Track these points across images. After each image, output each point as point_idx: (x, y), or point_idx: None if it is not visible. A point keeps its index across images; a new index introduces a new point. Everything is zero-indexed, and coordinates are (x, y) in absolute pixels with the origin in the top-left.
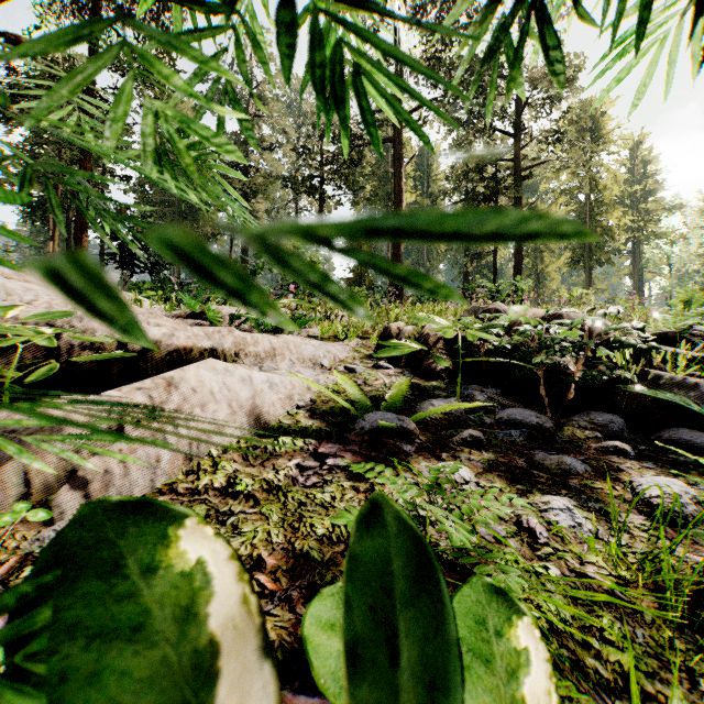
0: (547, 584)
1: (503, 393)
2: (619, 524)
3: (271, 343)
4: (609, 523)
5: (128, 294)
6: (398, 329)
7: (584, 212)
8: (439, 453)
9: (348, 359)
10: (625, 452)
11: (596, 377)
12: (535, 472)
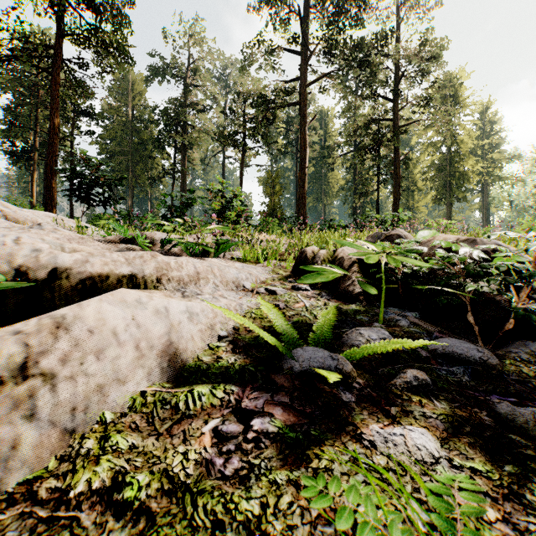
0: None
1: (422, 316)
2: None
3: (195, 267)
4: None
5: (74, 221)
6: (313, 253)
7: (446, 161)
8: (385, 405)
9: (268, 280)
10: None
11: None
12: (513, 437)
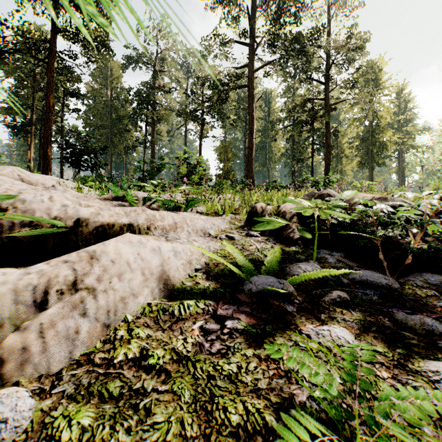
0: None
1: (345, 256)
2: None
3: (173, 219)
4: None
5: (73, 183)
6: (262, 208)
7: (368, 133)
8: (317, 313)
9: (227, 229)
10: None
11: (441, 249)
12: (404, 333)
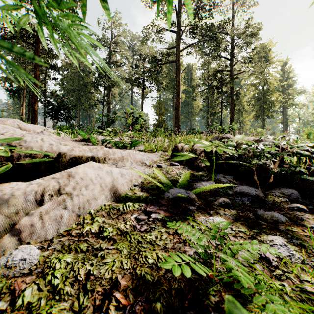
0: (285, 297)
1: (234, 178)
2: (313, 253)
3: (121, 153)
4: (307, 252)
5: (54, 130)
6: (181, 146)
7: (261, 94)
8: (208, 211)
9: (157, 161)
10: (303, 210)
11: (287, 171)
12: (260, 221)
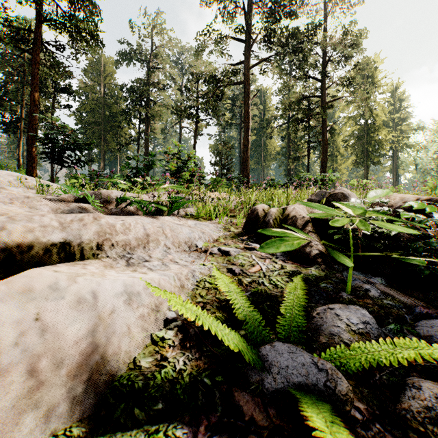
0: None
1: (387, 282)
2: None
3: (144, 229)
4: None
5: (38, 180)
6: (263, 211)
7: (364, 131)
8: None
9: (220, 238)
10: None
11: None
12: None
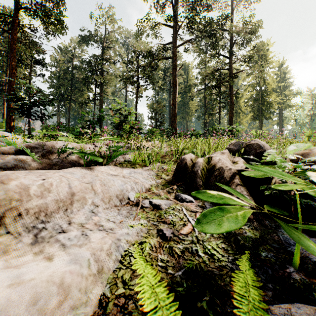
0: None
1: None
2: None
3: (69, 187)
4: None
5: None
6: (191, 160)
7: (259, 95)
8: None
9: (152, 187)
10: None
11: None
12: None
